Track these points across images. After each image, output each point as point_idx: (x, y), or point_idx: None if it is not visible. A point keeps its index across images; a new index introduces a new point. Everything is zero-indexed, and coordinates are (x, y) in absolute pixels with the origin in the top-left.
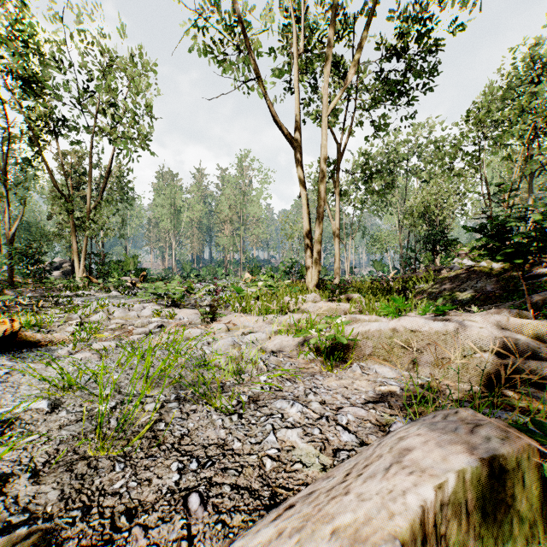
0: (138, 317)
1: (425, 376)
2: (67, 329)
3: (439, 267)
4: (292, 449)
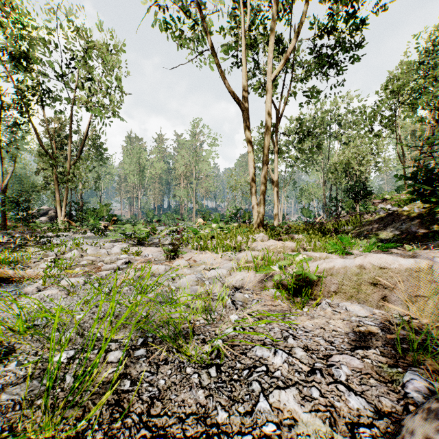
0: (108, 254)
1: (397, 314)
2: (41, 265)
3: (362, 213)
4: (294, 423)
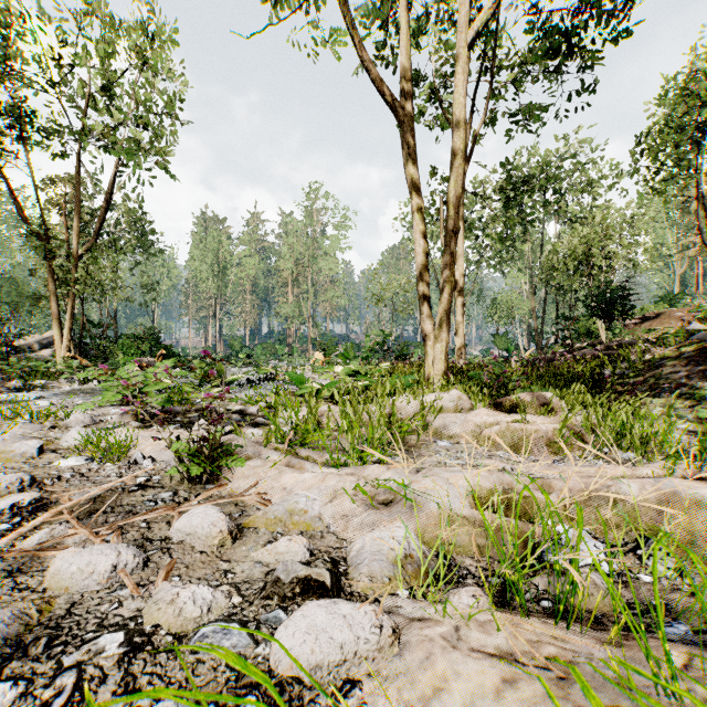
0: (41, 453)
1: None
2: None
3: (628, 342)
4: None
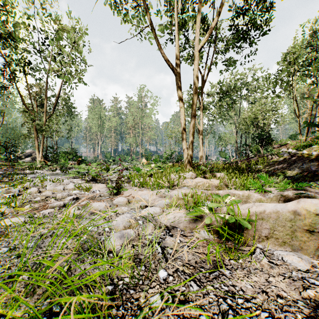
0: (63, 190)
1: None
2: None
3: (267, 155)
4: None
